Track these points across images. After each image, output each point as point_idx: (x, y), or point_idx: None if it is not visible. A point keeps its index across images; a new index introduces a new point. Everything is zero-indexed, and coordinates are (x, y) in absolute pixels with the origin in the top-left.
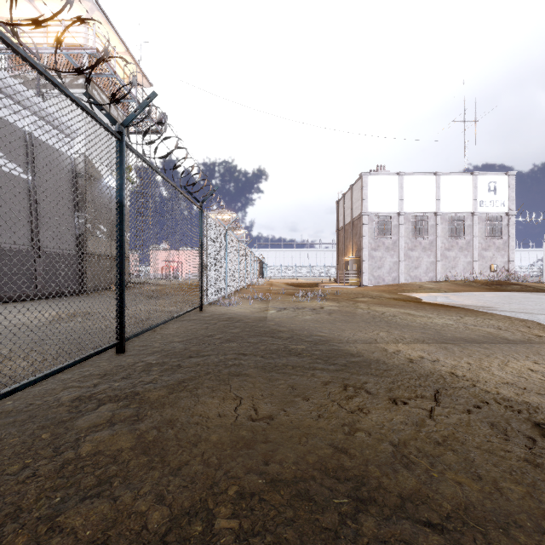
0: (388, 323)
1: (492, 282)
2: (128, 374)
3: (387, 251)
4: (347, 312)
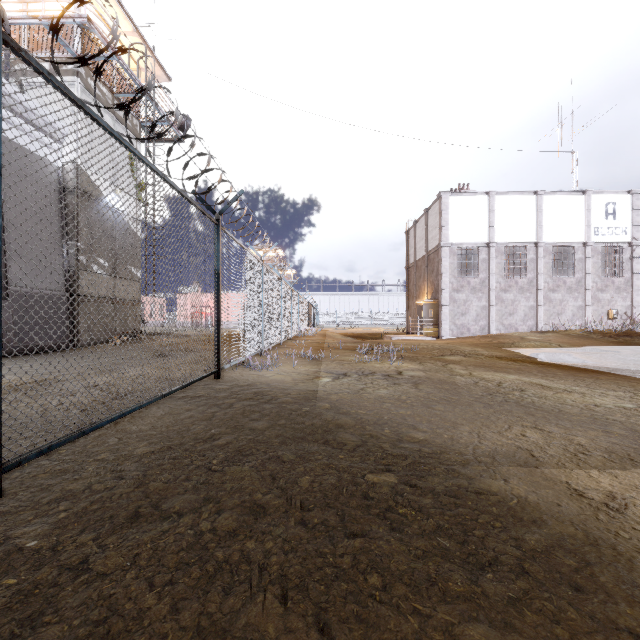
0: (523, 406)
1: (617, 333)
2: None
3: (474, 293)
4: (441, 381)
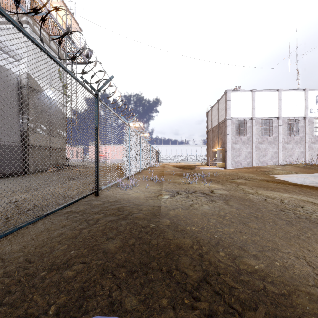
0: (315, 223)
1: None
2: None
3: (244, 144)
4: (241, 198)
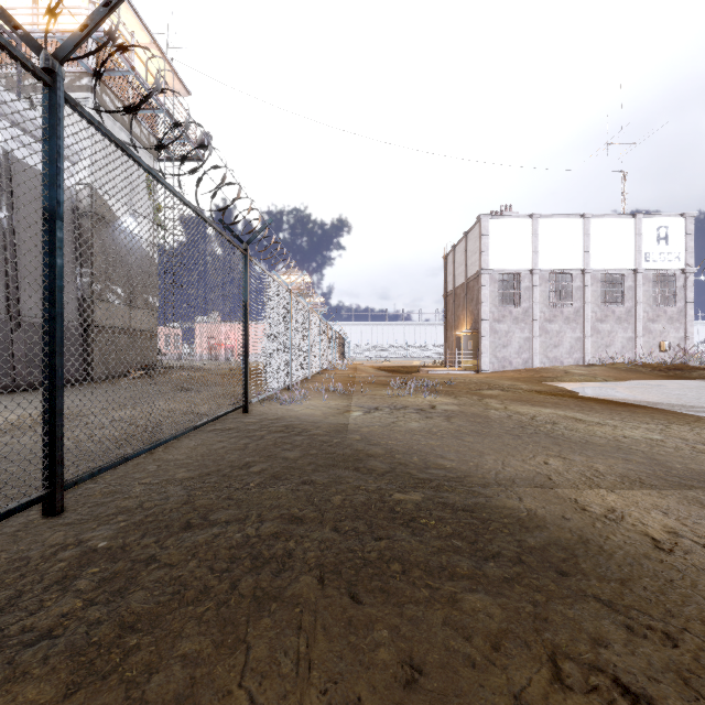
0: (552, 437)
1: (668, 366)
2: (16, 592)
3: (516, 323)
4: (474, 415)
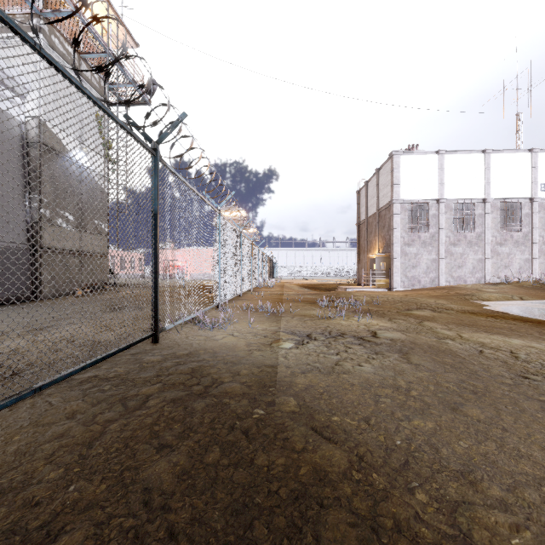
0: None
1: None
2: None
3: (424, 246)
4: (433, 349)
